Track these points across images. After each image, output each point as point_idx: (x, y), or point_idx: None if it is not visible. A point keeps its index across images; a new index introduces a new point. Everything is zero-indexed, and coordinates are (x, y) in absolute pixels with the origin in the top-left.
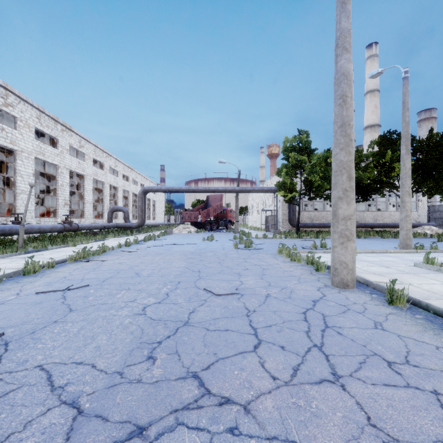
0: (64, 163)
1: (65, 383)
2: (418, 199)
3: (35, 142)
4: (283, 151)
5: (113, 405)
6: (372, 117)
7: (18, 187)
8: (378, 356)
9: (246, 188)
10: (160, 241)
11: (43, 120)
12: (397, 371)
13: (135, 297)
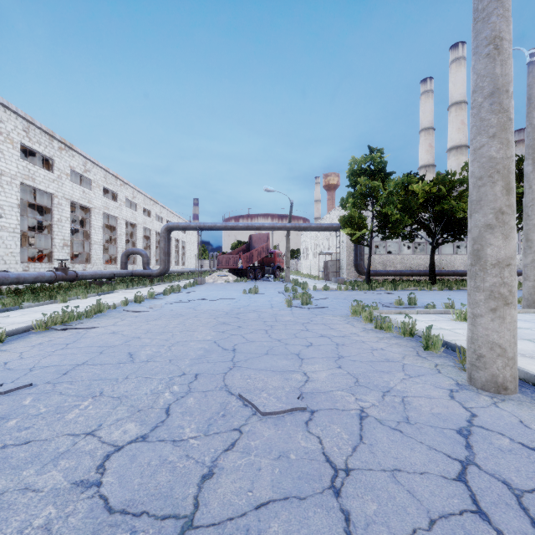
0: (63, 191)
1: None
2: (521, 239)
3: (21, 162)
4: (349, 176)
5: None
6: (457, 136)
7: None
8: None
9: (299, 225)
10: (185, 295)
11: (32, 134)
12: None
13: (100, 421)
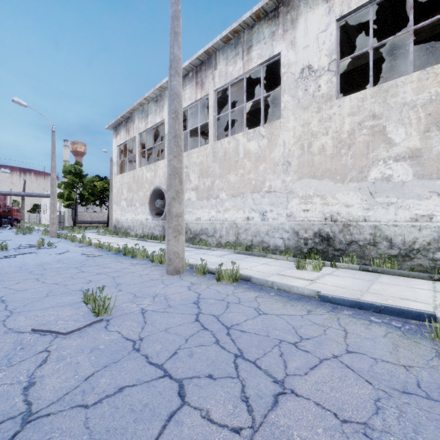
0: None
1: None
2: None
3: None
4: (63, 172)
5: None
6: None
7: None
8: None
9: (32, 194)
10: None
11: None
12: None
13: None
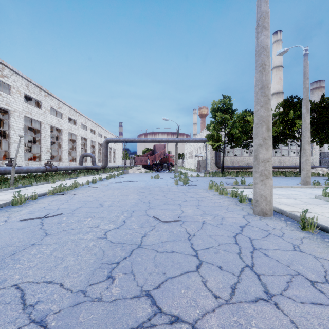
0: (47, 120)
1: (35, 301)
2: (312, 147)
3: (24, 104)
4: (211, 111)
5: (76, 324)
6: (277, 86)
7: (11, 138)
8: (301, 275)
9: (183, 139)
10: (118, 179)
11: (30, 88)
12: (320, 290)
13: (98, 224)
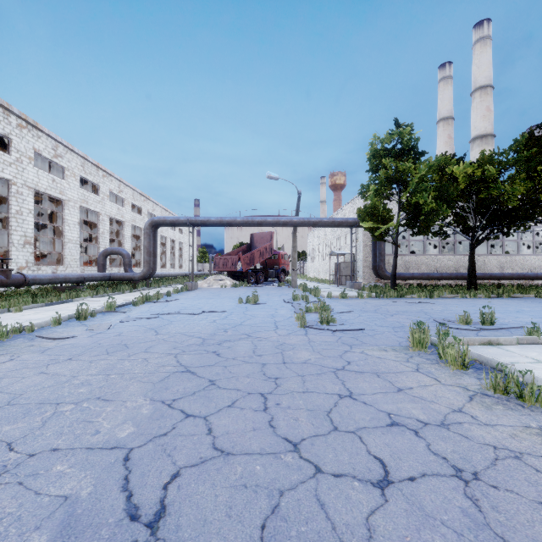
0: (24, 178)
1: None
2: None
3: None
4: (369, 159)
5: None
6: (482, 124)
7: None
8: None
9: (308, 219)
10: (162, 305)
11: None
12: None
13: None
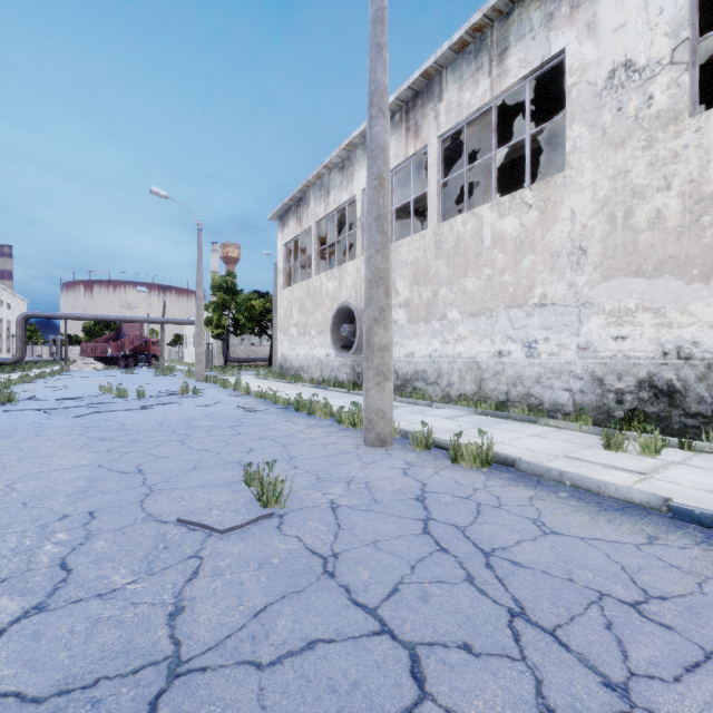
0: None
1: None
2: None
3: None
4: (212, 288)
5: None
6: None
7: None
8: None
9: (173, 320)
10: (70, 376)
11: None
12: None
13: None
